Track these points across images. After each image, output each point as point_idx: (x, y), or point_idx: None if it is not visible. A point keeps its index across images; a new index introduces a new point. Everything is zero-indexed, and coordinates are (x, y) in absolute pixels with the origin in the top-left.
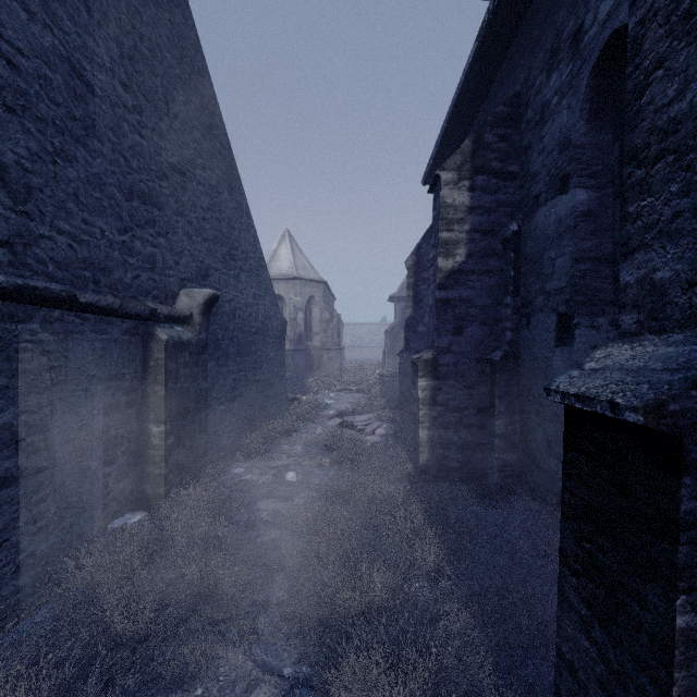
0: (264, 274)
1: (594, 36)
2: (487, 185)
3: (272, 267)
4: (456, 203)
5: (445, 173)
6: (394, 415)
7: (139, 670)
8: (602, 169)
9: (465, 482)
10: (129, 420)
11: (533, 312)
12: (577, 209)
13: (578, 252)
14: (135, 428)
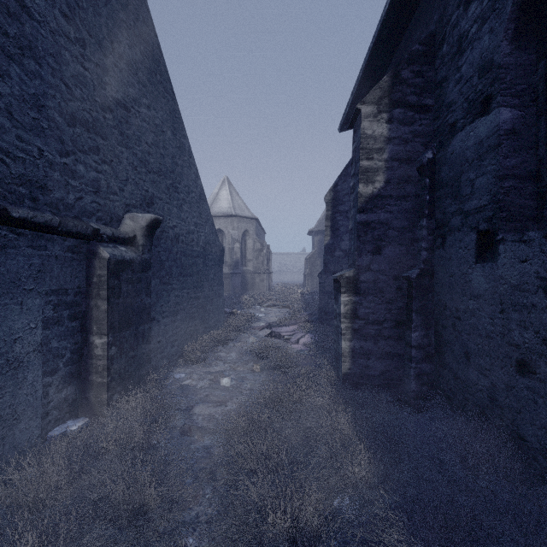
0: (204, 207)
1: None
2: (404, 117)
3: (214, 206)
4: (376, 134)
5: (366, 107)
6: (315, 327)
7: None
8: (526, 88)
9: (384, 389)
10: (71, 333)
11: (449, 232)
12: (501, 128)
13: (502, 169)
14: (79, 340)
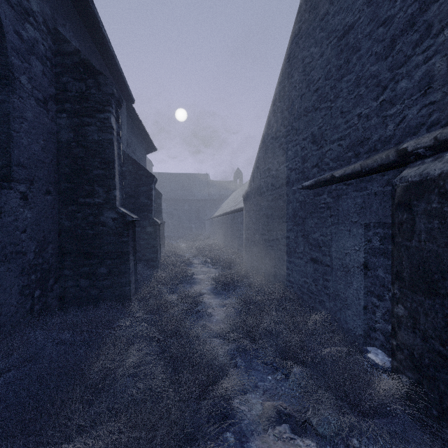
0: None
1: None
2: None
3: None
4: None
5: None
6: None
7: None
8: None
9: None
10: None
11: None
12: None
13: None
14: None
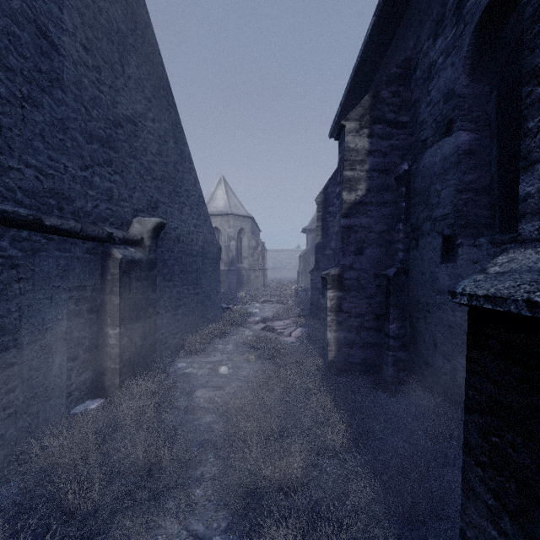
0: (203, 209)
1: (475, 2)
2: (383, 133)
3: (211, 205)
4: (358, 147)
5: (349, 123)
6: (307, 321)
7: (89, 538)
8: (481, 115)
9: (365, 375)
10: (89, 324)
11: (421, 235)
12: (460, 148)
13: (461, 184)
14: (95, 330)
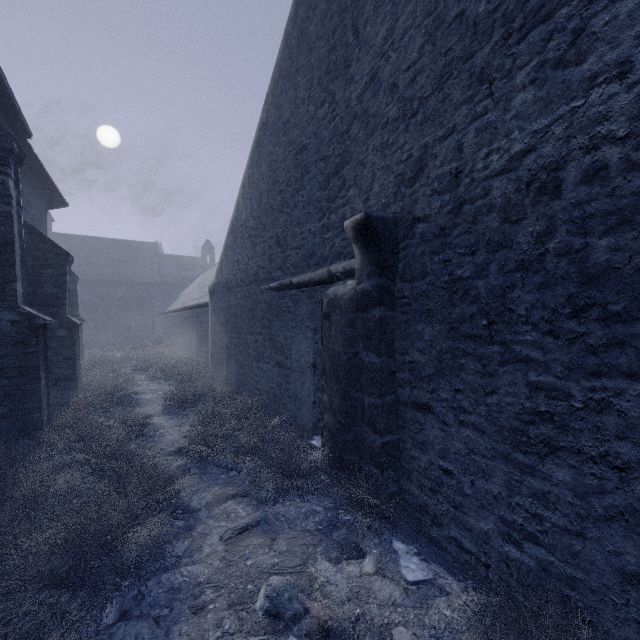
0: None
1: None
2: None
3: None
4: None
5: None
6: None
7: None
8: None
9: None
10: None
11: None
12: None
13: None
14: None
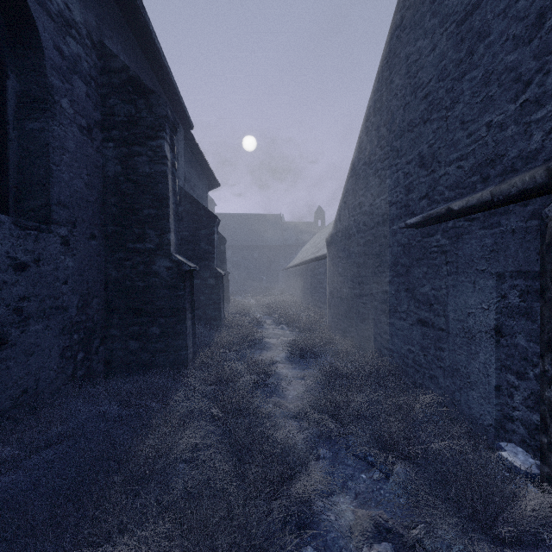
0: None
1: None
2: None
3: None
4: None
5: None
6: None
7: None
8: None
9: None
10: None
11: None
12: None
13: None
14: None
